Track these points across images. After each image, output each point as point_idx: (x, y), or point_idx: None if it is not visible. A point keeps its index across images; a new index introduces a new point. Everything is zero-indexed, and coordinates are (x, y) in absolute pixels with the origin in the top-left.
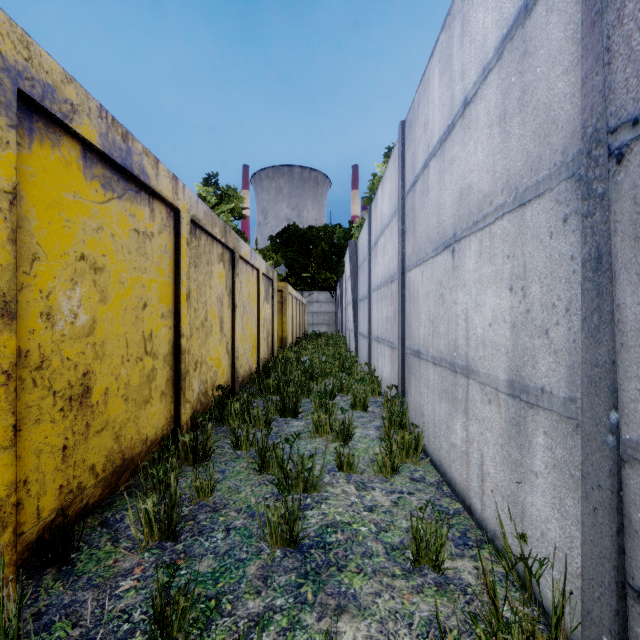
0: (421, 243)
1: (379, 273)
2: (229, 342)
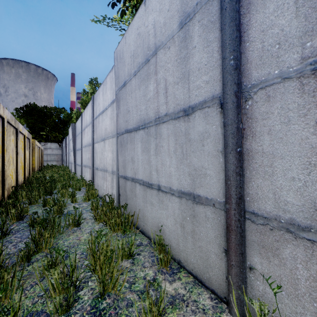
0: (98, 136)
1: (85, 141)
2: (15, 168)
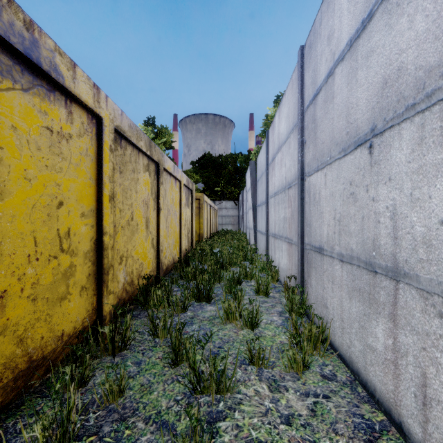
0: (324, 148)
1: (276, 182)
2: (154, 238)
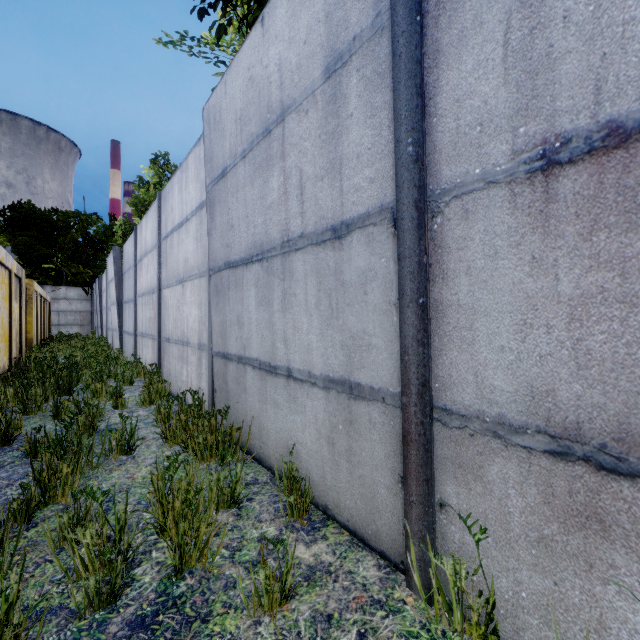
0: (170, 275)
1: (144, 284)
2: None
